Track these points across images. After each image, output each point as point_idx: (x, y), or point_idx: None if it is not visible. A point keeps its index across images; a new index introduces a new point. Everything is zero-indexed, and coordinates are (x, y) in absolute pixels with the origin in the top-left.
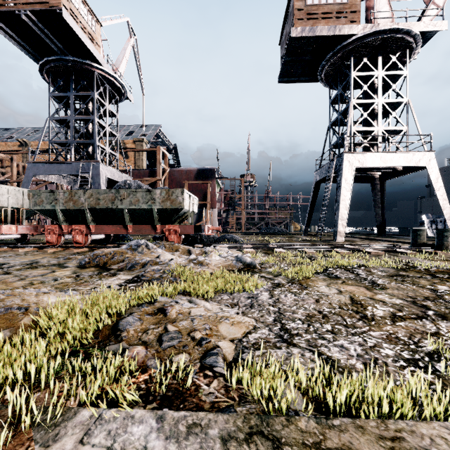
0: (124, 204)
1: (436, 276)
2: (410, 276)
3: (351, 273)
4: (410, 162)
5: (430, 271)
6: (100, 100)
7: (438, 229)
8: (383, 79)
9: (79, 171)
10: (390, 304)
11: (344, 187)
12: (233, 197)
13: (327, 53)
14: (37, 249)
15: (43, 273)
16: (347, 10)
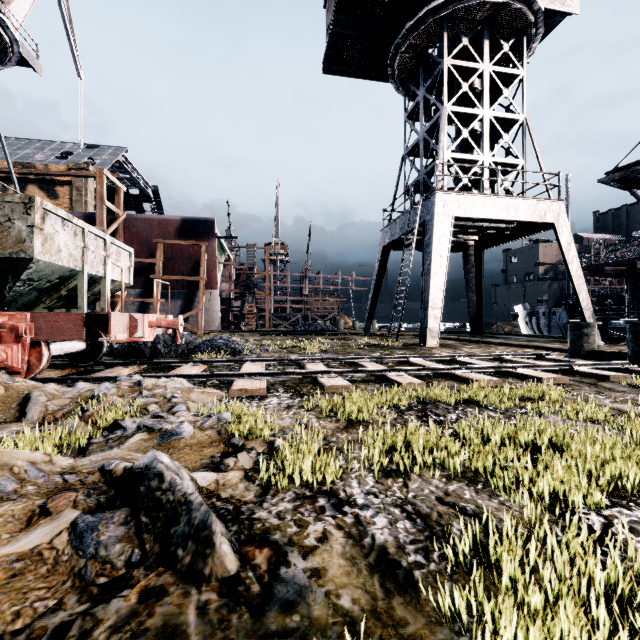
0: None
1: None
2: None
3: None
4: (532, 215)
5: None
6: None
7: (638, 323)
8: (489, 81)
9: None
10: None
11: (436, 250)
12: (251, 275)
13: (404, 26)
14: None
15: None
16: None
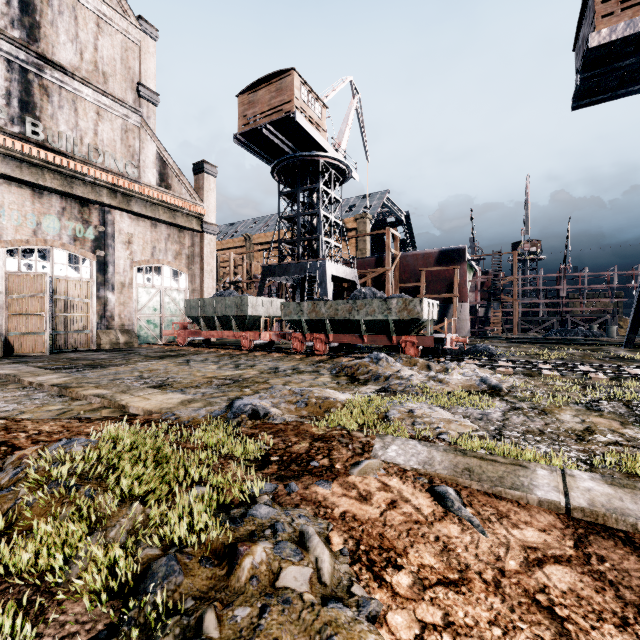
0: (361, 314)
1: None
2: None
3: (626, 408)
4: None
5: None
6: (325, 190)
7: None
8: None
9: (307, 271)
10: (627, 436)
11: None
12: (496, 281)
13: None
14: (285, 354)
15: (312, 378)
16: None
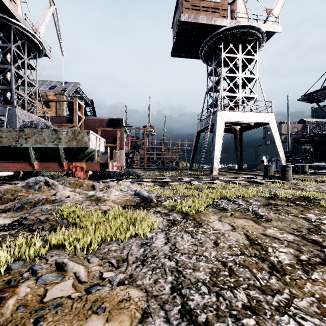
0: (29, 142)
1: (297, 204)
2: (280, 205)
3: (234, 203)
4: (259, 119)
5: (289, 198)
6: (18, 53)
7: (282, 165)
8: (242, 61)
9: None
10: (285, 241)
11: (217, 135)
12: (137, 142)
13: (205, 38)
14: None
15: None
16: (220, 7)
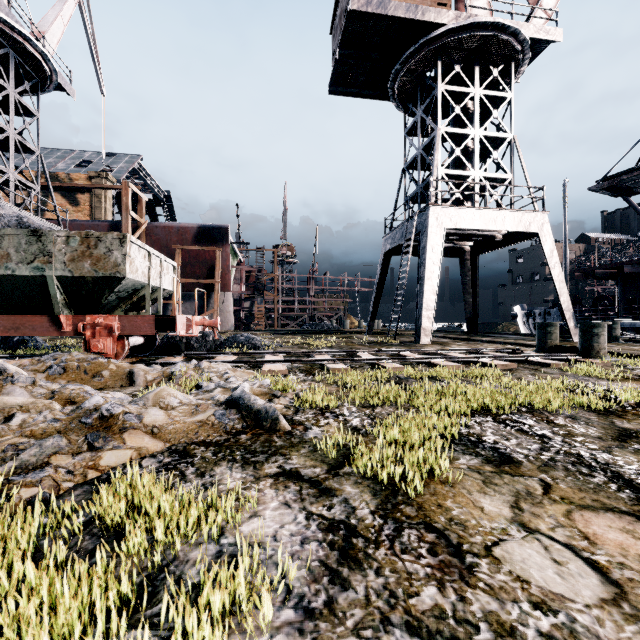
0: None
1: None
2: None
3: (520, 432)
4: (518, 226)
5: None
6: None
7: (585, 323)
8: (480, 102)
9: None
10: None
11: (430, 258)
12: (260, 276)
13: (402, 53)
14: None
15: None
16: None
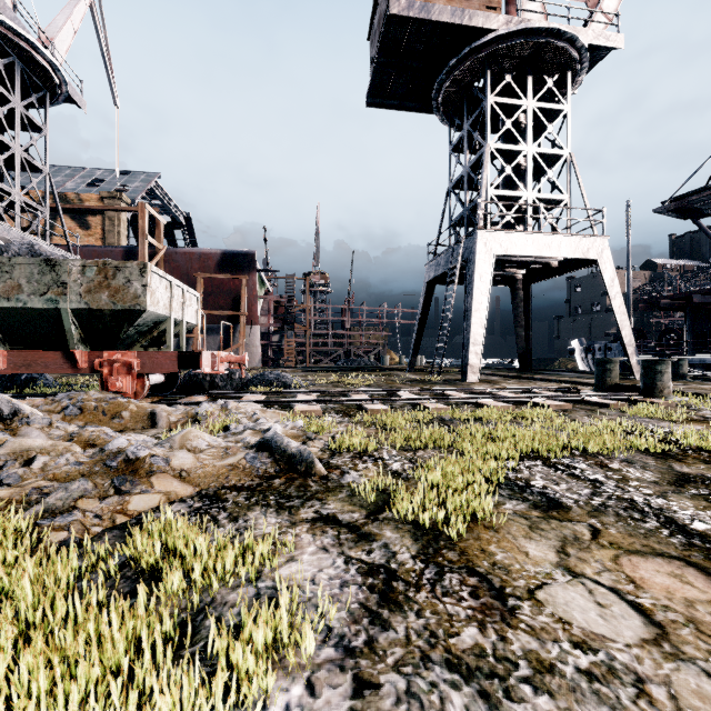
0: None
1: None
2: None
3: (571, 477)
4: (575, 252)
5: None
6: None
7: (647, 360)
8: (533, 115)
9: None
10: None
11: (478, 288)
12: (290, 307)
13: (448, 61)
14: None
15: None
16: None
